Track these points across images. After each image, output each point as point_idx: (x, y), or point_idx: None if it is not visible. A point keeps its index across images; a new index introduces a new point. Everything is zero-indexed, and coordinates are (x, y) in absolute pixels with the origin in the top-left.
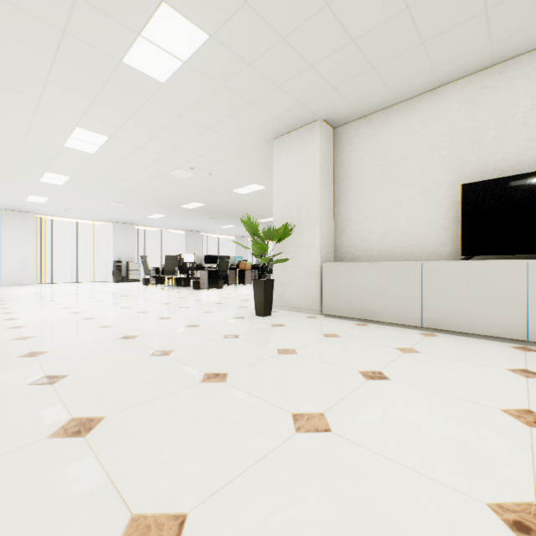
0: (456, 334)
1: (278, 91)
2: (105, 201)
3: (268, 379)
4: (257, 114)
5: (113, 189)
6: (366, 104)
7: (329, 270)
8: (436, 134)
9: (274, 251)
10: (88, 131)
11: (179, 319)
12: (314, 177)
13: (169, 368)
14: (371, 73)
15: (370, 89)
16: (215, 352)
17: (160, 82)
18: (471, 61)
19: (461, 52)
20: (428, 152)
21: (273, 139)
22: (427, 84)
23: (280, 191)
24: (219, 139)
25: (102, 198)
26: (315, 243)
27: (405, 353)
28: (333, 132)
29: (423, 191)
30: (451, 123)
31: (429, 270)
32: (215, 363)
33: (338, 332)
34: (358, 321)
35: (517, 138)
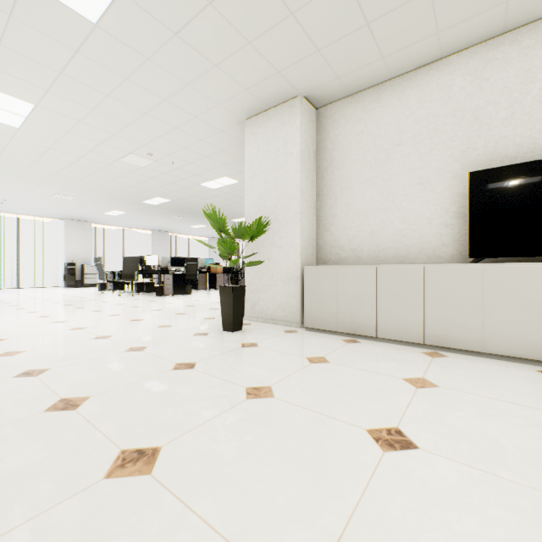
0: (467, 353)
1: (250, 50)
2: (48, 193)
3: (226, 461)
4: (225, 82)
5: (56, 178)
6: (355, 77)
7: (312, 275)
8: (436, 115)
9: (246, 252)
10: (3, 93)
11: (122, 338)
12: (293, 164)
13: (63, 440)
14: (364, 31)
15: (361, 55)
16: (153, 398)
17: (90, 22)
18: (482, 24)
19: (472, 9)
20: (426, 135)
21: (245, 119)
22: (427, 54)
23: (254, 181)
24: (180, 116)
25: (44, 188)
26: (294, 242)
27: (419, 387)
28: (315, 113)
29: (421, 182)
30: (454, 102)
31: (433, 274)
32: (146, 425)
33: (326, 355)
34: (347, 336)
35: (532, 119)
